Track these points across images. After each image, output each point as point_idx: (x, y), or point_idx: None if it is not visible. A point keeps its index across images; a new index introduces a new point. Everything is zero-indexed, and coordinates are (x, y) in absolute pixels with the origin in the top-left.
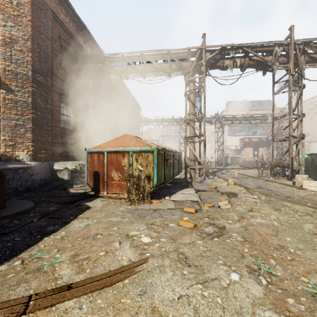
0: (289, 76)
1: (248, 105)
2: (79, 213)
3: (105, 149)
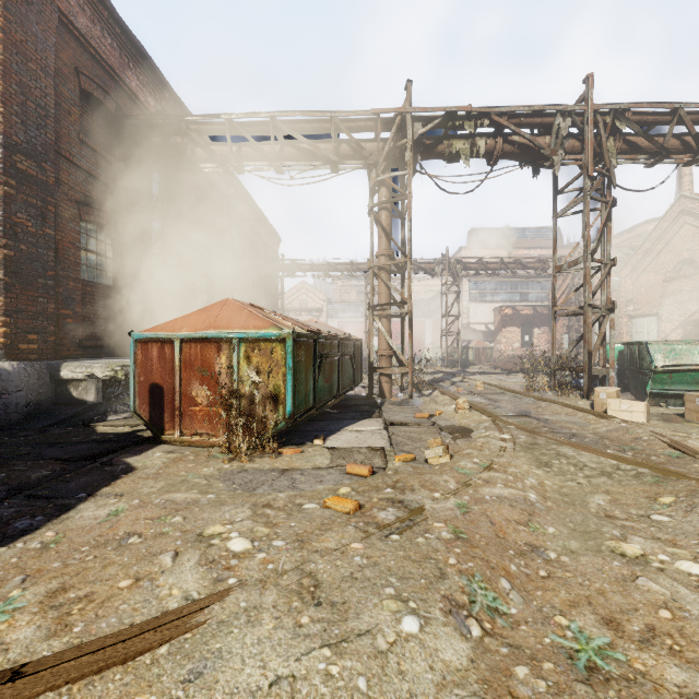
0: (584, 179)
1: (514, 236)
2: (102, 484)
3: (177, 333)
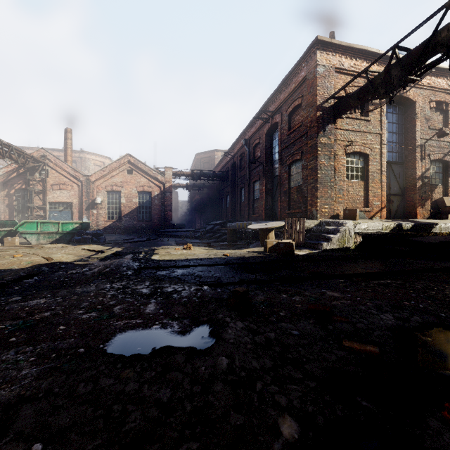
0: None
1: None
2: None
3: None
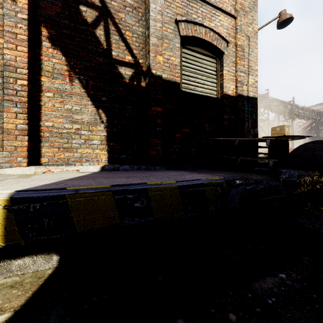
0: (292, 120)
1: None
2: None
3: None
